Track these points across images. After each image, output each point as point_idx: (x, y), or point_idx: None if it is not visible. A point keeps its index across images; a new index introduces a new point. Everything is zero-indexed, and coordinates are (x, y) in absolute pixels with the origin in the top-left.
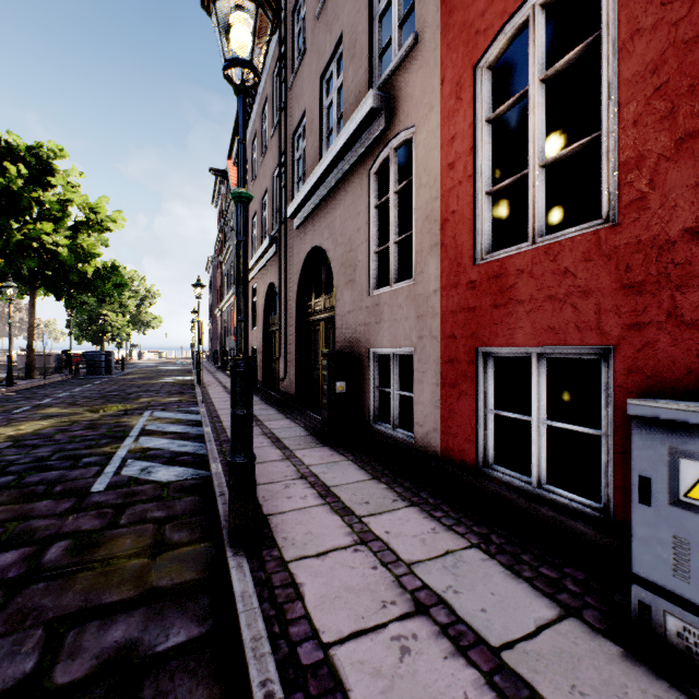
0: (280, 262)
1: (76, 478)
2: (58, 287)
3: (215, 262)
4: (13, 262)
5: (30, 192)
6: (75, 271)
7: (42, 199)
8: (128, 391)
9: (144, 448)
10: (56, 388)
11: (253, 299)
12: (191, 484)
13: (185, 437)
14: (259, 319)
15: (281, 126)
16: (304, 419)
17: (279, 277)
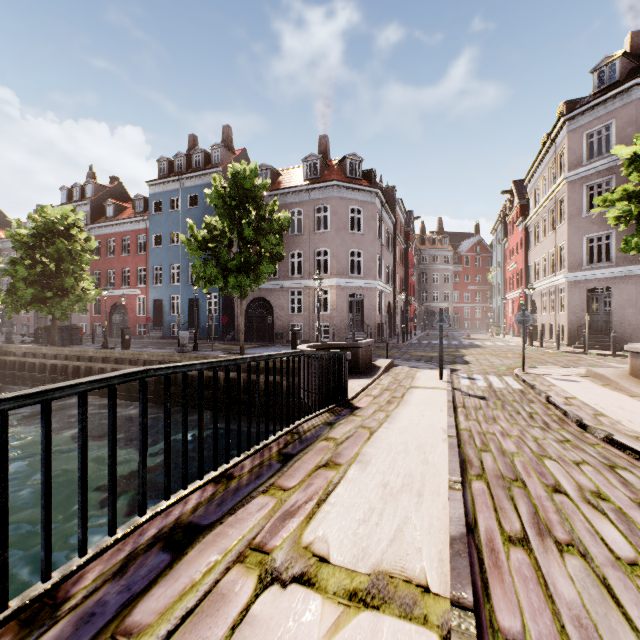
0: None
1: None
2: None
3: None
4: None
5: None
6: None
7: None
8: None
9: None
10: None
11: None
12: None
13: None
14: (31, 313)
15: None
16: None
17: None
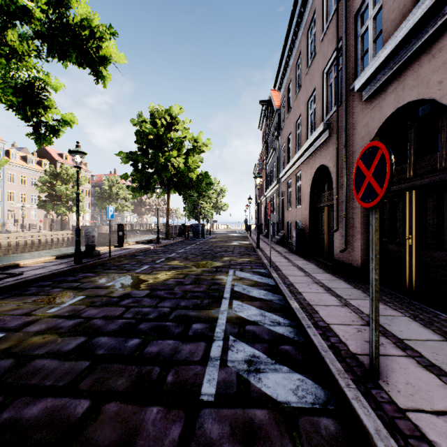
0: (337, 142)
1: (186, 360)
2: (179, 188)
3: (259, 167)
4: (160, 176)
5: (166, 134)
6: (187, 177)
7: (172, 137)
8: (215, 250)
9: (239, 318)
10: (178, 246)
11: (297, 184)
12: (330, 432)
13: (271, 307)
14: (304, 198)
15: (338, 16)
16: (397, 303)
17: (335, 156)
